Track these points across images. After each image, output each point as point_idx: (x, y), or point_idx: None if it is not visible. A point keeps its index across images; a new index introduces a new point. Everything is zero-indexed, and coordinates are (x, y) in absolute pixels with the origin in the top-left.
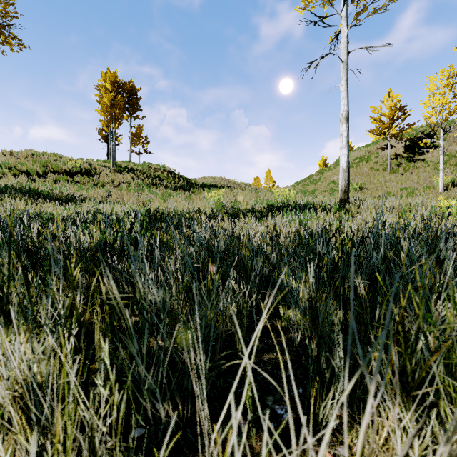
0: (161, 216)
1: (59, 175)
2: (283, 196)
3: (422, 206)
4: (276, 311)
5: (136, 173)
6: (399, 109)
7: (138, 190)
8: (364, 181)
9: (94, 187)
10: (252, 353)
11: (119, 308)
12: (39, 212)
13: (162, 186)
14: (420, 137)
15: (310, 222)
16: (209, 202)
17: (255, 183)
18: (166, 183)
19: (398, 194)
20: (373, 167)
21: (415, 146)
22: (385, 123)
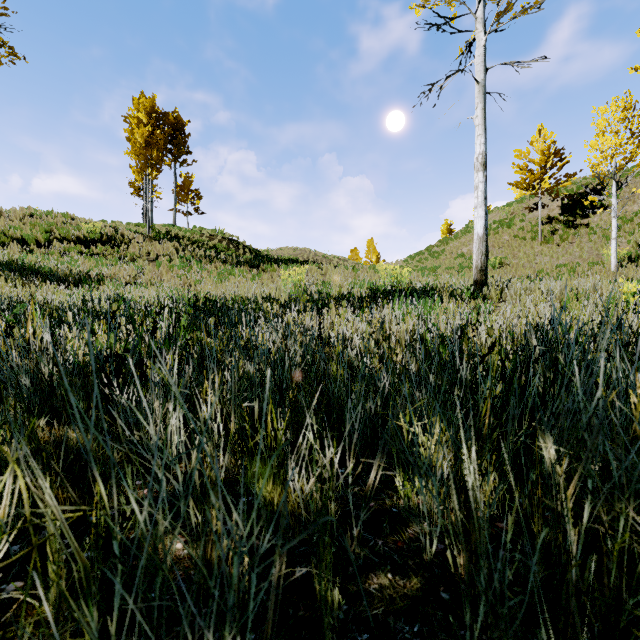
0: (213, 305)
1: (69, 244)
2: (392, 276)
3: (594, 291)
4: (388, 475)
5: (182, 242)
6: (554, 154)
7: (183, 266)
8: (505, 255)
9: (120, 262)
10: (347, 574)
11: (116, 476)
12: (29, 300)
13: (219, 261)
14: (582, 193)
15: (435, 316)
16: (286, 284)
17: (352, 256)
18: (224, 257)
19: (554, 273)
20: (517, 235)
21: (576, 206)
22: (534, 174)
